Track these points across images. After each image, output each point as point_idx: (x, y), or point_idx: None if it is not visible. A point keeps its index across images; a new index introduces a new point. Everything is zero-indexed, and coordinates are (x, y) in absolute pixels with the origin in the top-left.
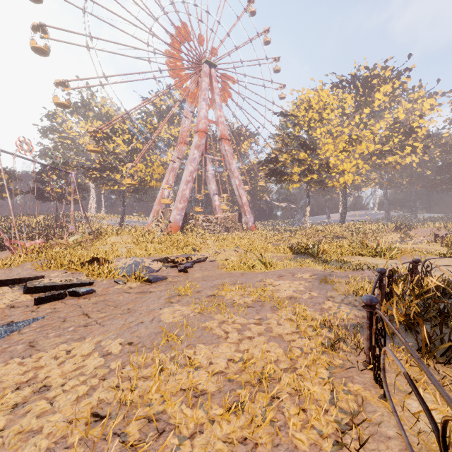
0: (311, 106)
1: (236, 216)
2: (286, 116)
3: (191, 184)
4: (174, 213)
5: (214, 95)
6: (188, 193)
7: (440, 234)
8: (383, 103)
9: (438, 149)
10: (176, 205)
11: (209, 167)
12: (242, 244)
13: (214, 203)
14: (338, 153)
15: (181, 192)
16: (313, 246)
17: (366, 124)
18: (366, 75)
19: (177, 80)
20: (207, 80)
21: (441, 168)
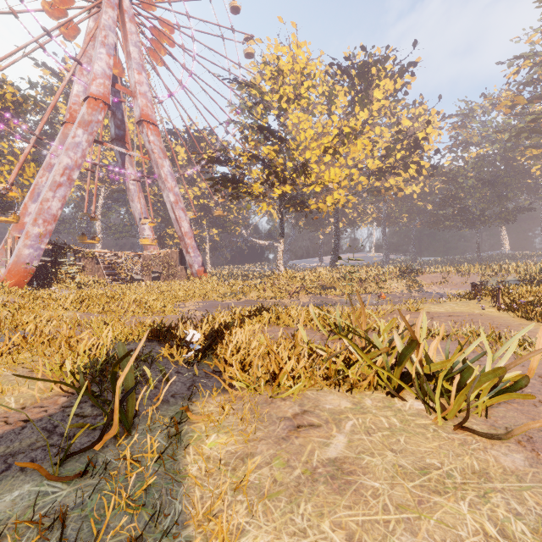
0: (282, 71)
1: (175, 254)
2: (241, 83)
3: (65, 191)
4: (19, 244)
5: (128, 45)
6: (59, 206)
7: (452, 280)
8: (383, 108)
9: (439, 180)
10: (26, 229)
11: (130, 173)
12: (53, 319)
13: (142, 234)
14: (323, 152)
15: (40, 203)
16: (232, 321)
17: (362, 127)
18: (363, 60)
19: (54, 4)
20: (112, 14)
21: (445, 200)
